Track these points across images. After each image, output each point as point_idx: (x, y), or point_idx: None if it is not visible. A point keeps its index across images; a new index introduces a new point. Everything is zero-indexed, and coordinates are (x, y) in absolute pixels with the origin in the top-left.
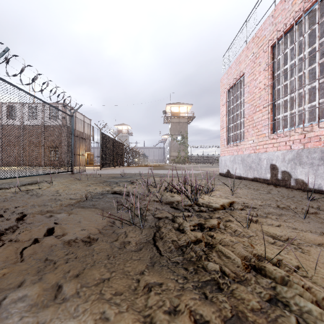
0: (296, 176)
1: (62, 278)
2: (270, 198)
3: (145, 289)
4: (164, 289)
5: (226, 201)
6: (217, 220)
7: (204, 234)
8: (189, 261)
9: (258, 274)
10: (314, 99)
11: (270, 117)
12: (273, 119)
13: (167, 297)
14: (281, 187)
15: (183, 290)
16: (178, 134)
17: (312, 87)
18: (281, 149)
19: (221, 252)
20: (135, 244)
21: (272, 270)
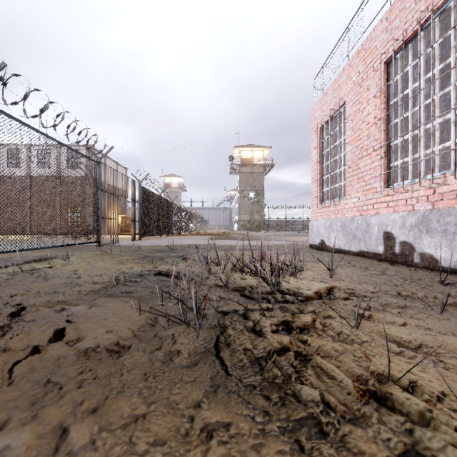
0: (421, 249)
1: (70, 415)
2: (386, 282)
3: (203, 434)
4: (234, 434)
5: (321, 286)
6: (311, 317)
7: (293, 338)
8: (271, 384)
9: (382, 406)
10: (444, 140)
11: (383, 164)
12: (387, 167)
13: (238, 450)
14: (400, 265)
15: (264, 435)
16: (251, 190)
17: (441, 123)
18: (399, 210)
19: (321, 369)
20: (188, 355)
21: (403, 399)
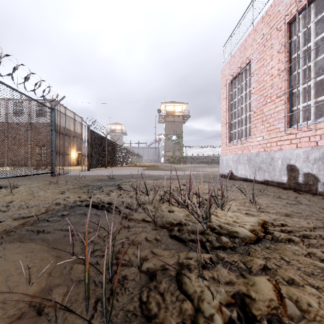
0: None
1: None
2: (312, 214)
3: None
4: None
5: (253, 221)
6: (270, 284)
7: None
8: None
9: None
10: (321, 94)
11: (286, 108)
12: (289, 111)
13: None
14: (305, 193)
15: None
16: (173, 134)
17: (319, 81)
18: (302, 146)
19: None
20: None
21: None
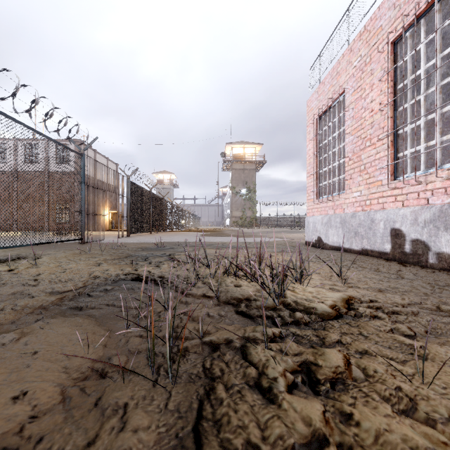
0: (438, 248)
1: None
2: (412, 290)
3: None
4: None
5: (336, 296)
6: (341, 354)
7: (325, 405)
8: None
9: None
10: (443, 134)
11: (389, 154)
12: (394, 158)
13: None
14: (412, 266)
15: None
16: (243, 186)
17: None
18: (409, 205)
19: None
20: None
21: None
